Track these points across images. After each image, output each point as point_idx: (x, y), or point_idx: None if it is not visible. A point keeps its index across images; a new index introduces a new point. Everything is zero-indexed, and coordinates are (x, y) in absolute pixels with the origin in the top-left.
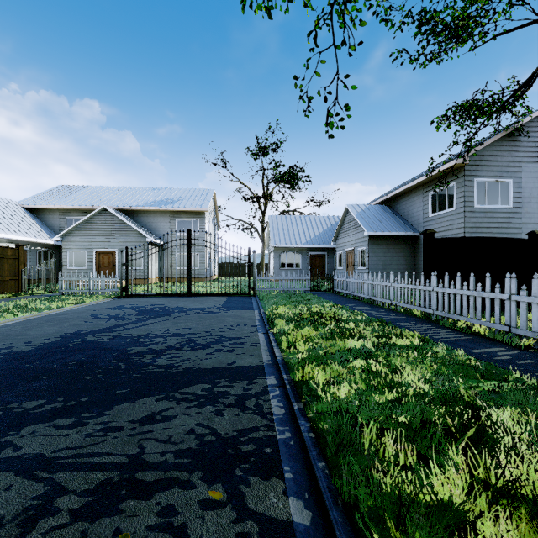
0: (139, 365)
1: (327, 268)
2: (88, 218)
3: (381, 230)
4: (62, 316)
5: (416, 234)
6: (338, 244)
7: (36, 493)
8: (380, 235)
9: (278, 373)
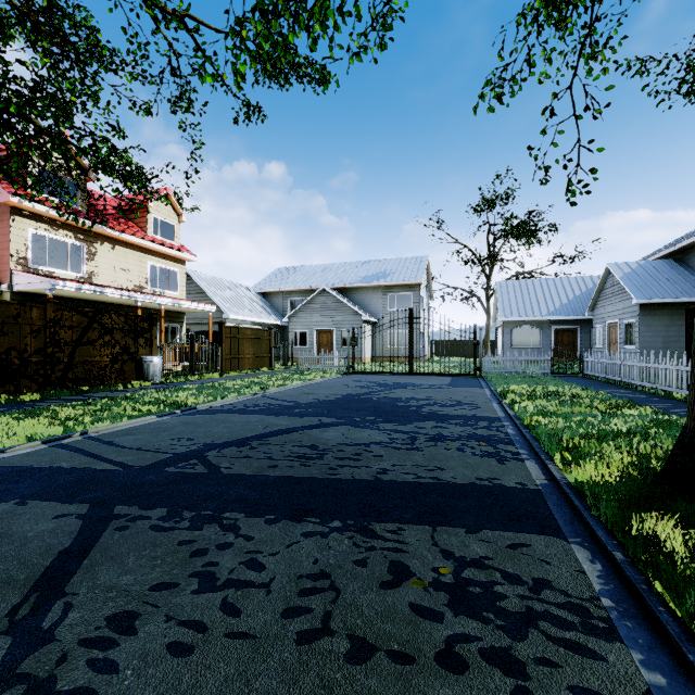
0: (411, 410)
1: (580, 347)
2: (310, 300)
3: (659, 297)
4: (323, 385)
5: None
6: (596, 314)
7: (407, 436)
8: (658, 303)
9: (511, 421)
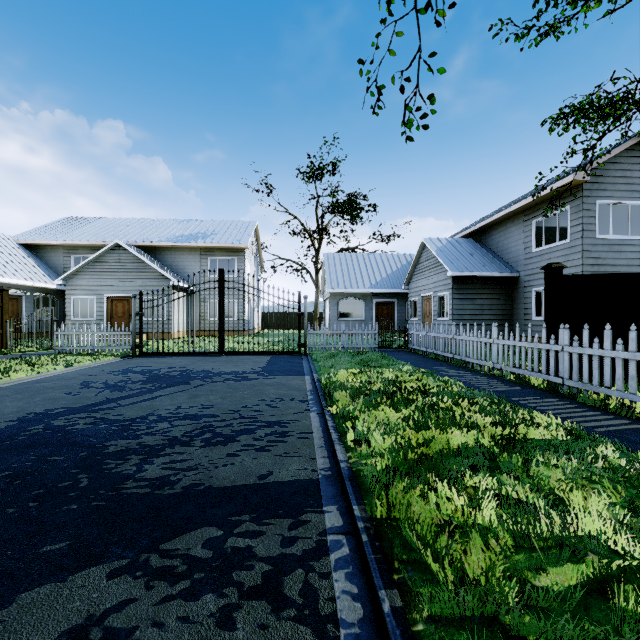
0: (111, 478)
1: (397, 319)
2: (98, 257)
3: (469, 270)
4: (41, 384)
5: (514, 274)
6: (411, 288)
7: None
8: (467, 277)
9: (344, 499)
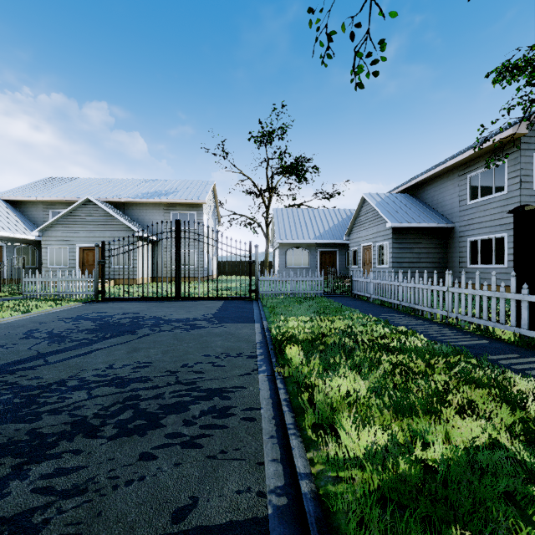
0: None
1: (338, 266)
2: (71, 211)
3: (407, 221)
4: None
5: (450, 225)
6: (352, 239)
7: None
8: (406, 227)
9: None
